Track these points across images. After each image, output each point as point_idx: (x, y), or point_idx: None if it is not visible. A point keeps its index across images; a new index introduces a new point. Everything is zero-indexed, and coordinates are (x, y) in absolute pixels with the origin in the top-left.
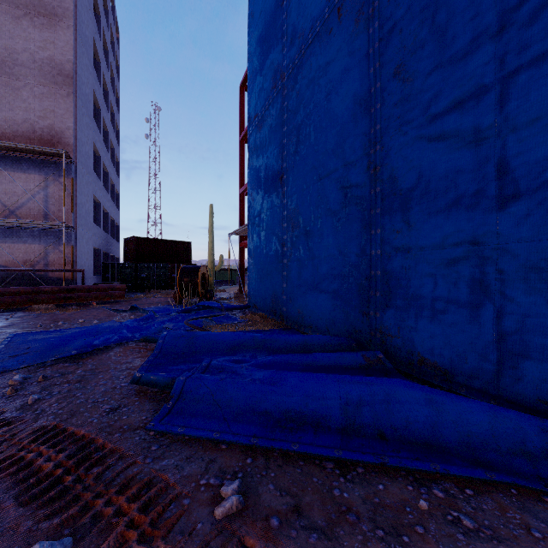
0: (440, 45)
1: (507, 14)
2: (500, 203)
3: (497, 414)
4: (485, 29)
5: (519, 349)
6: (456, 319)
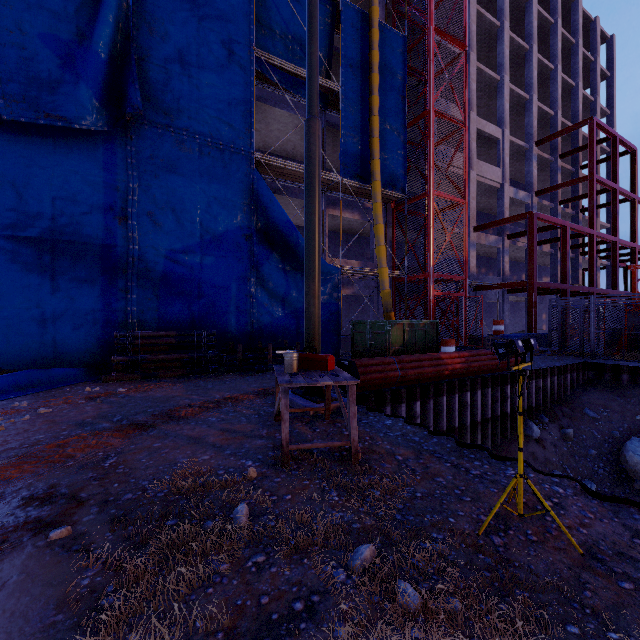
0: (19, 200)
1: (57, 215)
2: (54, 292)
3: (68, 370)
4: (47, 213)
5: (63, 351)
6: (30, 344)
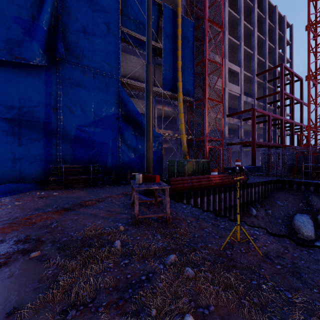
0: (2, 99)
1: (21, 107)
2: (20, 145)
3: (27, 184)
4: (16, 106)
5: (24, 175)
6: (7, 171)
